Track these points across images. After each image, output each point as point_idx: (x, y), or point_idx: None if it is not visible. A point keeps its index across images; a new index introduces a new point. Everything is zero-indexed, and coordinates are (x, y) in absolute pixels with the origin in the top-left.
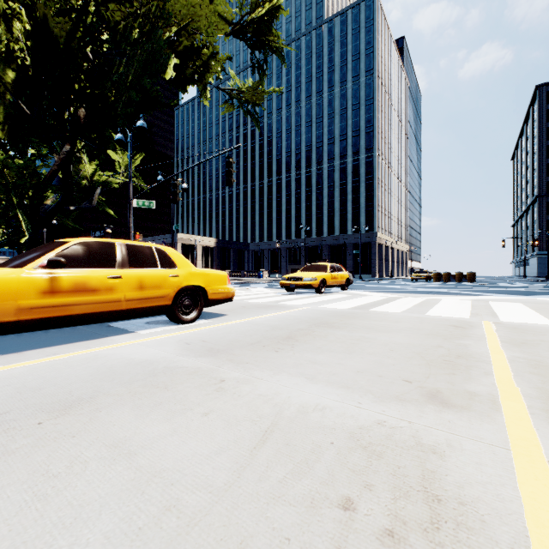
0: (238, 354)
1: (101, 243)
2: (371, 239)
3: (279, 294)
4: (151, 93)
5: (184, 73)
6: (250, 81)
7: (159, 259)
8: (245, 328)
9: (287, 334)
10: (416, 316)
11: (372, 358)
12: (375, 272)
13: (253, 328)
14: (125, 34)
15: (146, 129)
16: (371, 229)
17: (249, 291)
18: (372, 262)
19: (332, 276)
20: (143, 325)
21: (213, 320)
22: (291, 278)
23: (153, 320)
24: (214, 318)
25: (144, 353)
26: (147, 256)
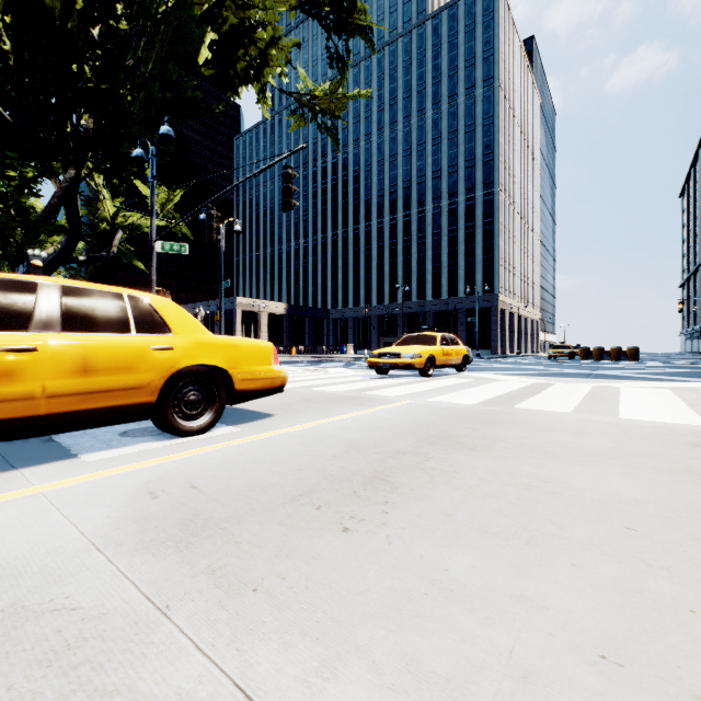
0: (245, 542)
1: (1, 281)
2: (490, 304)
3: (366, 378)
4: (184, 91)
5: (234, 68)
6: (328, 85)
7: (133, 316)
8: (294, 449)
9: (375, 465)
10: (606, 422)
11: (606, 572)
12: (496, 347)
13: (310, 447)
14: (144, 3)
15: (173, 138)
16: (491, 290)
17: (323, 373)
18: (492, 334)
19: (443, 352)
20: (110, 439)
21: (244, 427)
22: (383, 354)
23: (140, 426)
24: (249, 423)
25: (20, 534)
26: (109, 309)
